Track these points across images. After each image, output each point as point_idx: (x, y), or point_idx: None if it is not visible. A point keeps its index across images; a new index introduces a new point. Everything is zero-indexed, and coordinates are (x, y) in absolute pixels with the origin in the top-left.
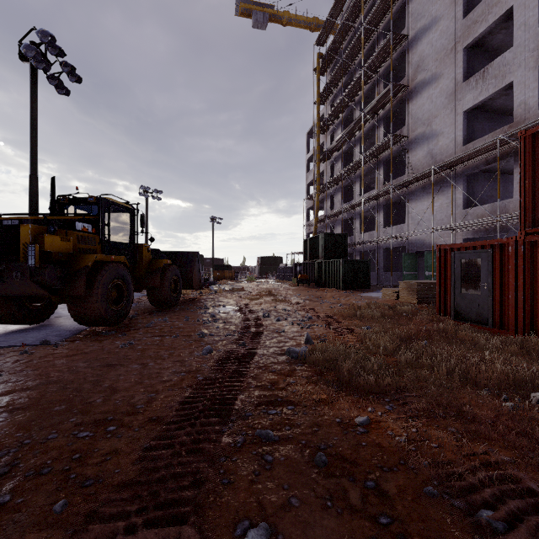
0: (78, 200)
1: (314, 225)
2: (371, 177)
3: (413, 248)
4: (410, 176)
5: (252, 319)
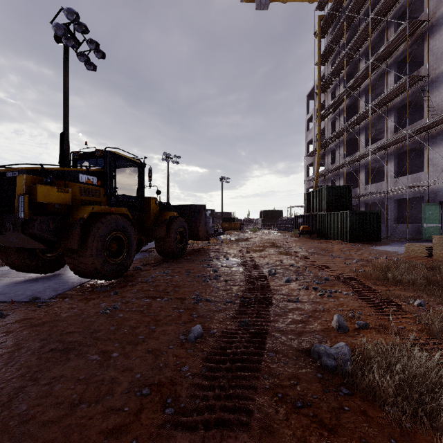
0: (88, 154)
1: (315, 179)
2: (377, 128)
3: (435, 197)
4: (433, 118)
5: (256, 278)
